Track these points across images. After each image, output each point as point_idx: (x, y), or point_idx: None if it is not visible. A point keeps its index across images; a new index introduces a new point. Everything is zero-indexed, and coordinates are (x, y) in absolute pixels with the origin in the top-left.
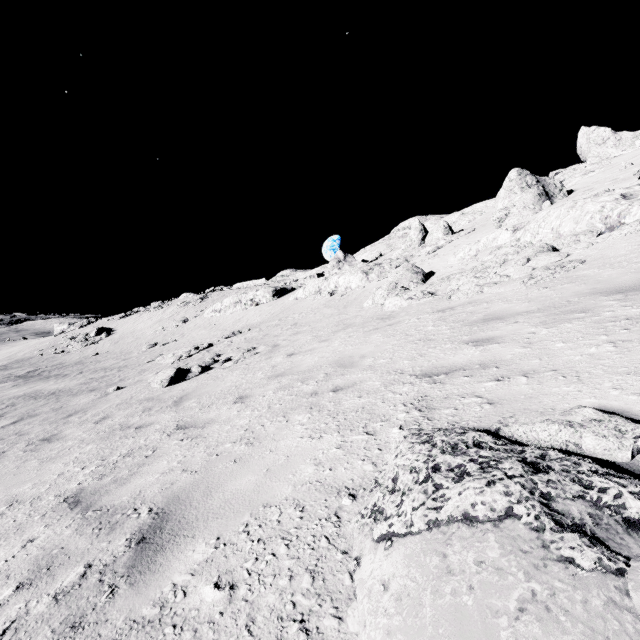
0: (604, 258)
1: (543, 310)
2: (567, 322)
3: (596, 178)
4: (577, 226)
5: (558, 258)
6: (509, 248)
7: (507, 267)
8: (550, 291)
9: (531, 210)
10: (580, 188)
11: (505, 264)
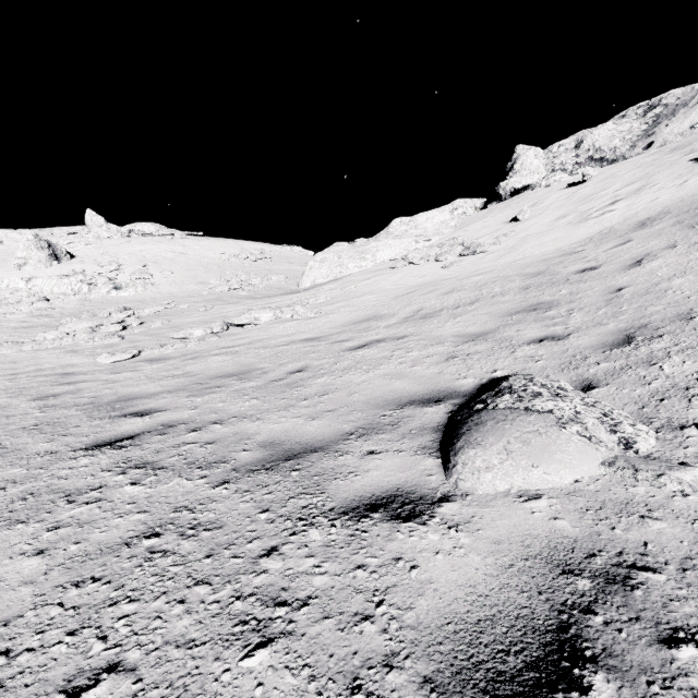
0: (63, 309)
1: (32, 325)
2: (37, 328)
3: (91, 252)
4: (61, 290)
5: (48, 305)
6: (25, 293)
7: (22, 305)
8: (37, 319)
9: (44, 265)
10: (80, 257)
11: (21, 303)
